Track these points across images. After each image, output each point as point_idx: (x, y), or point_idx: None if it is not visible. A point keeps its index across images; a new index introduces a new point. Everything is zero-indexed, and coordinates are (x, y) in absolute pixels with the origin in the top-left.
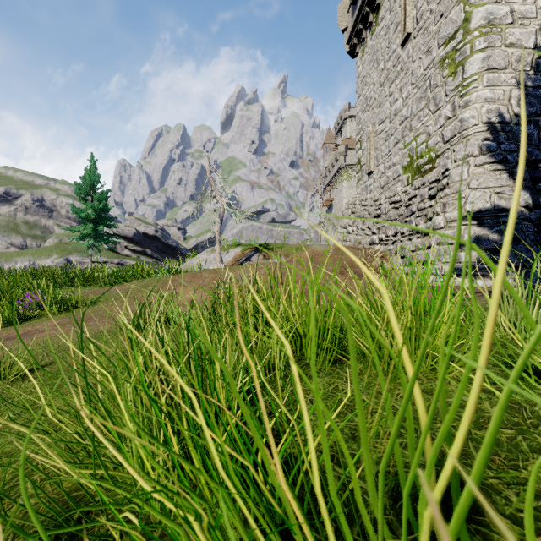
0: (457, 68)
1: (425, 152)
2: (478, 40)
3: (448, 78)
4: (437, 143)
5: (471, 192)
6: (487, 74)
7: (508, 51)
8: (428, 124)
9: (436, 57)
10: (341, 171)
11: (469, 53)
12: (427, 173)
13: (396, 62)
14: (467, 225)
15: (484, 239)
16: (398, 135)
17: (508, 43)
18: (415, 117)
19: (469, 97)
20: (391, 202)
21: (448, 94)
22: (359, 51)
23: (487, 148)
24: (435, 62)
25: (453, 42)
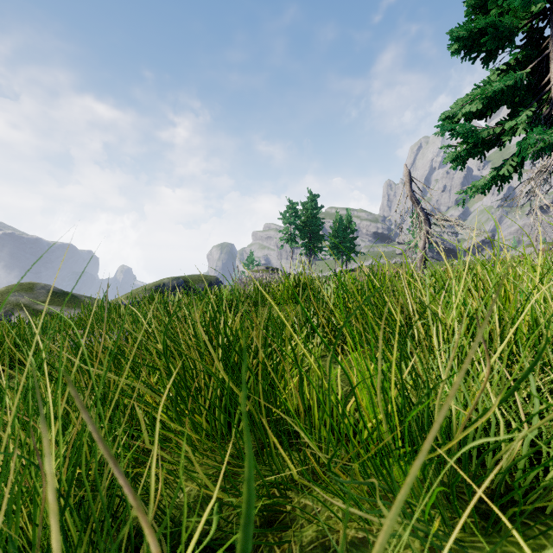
0: None
1: None
2: None
3: None
4: None
5: None
6: None
7: None
8: None
9: None
10: None
11: None
12: None
13: None
14: None
15: None
16: None
17: None
18: None
19: None
20: None
21: None
22: None
23: None
24: None
25: None
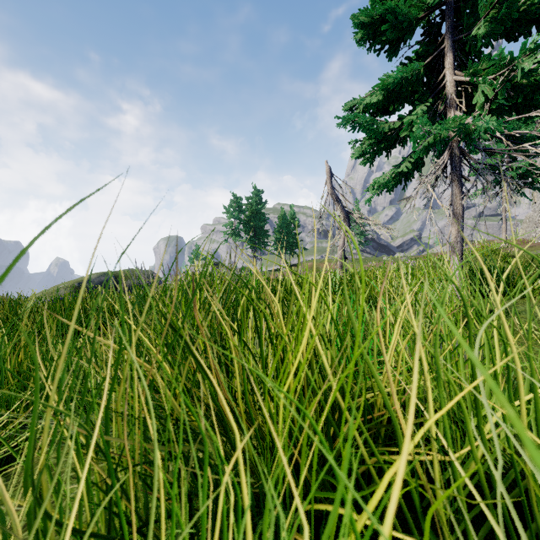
0: None
1: None
2: None
3: None
4: None
5: None
6: None
7: None
8: None
9: None
10: None
11: None
12: None
13: None
14: None
15: None
16: None
17: None
18: None
19: None
20: (537, 220)
21: None
22: None
23: None
24: None
25: None
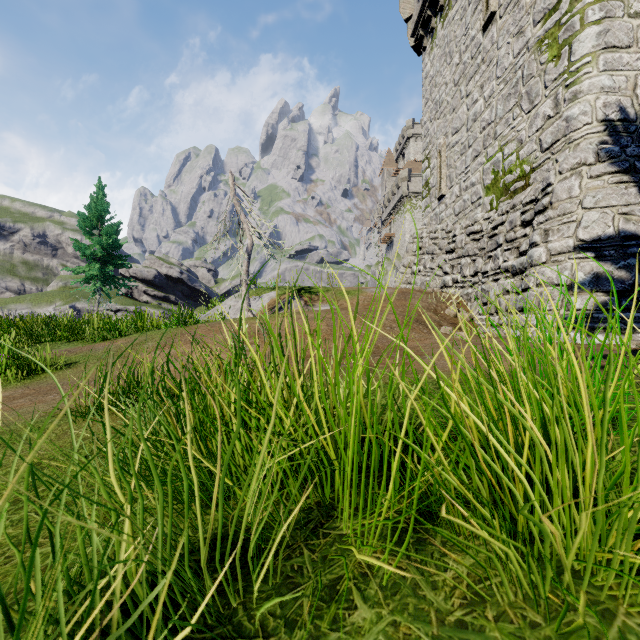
0: (562, 48)
1: (515, 165)
2: (591, 9)
3: (548, 64)
4: (532, 152)
5: (585, 213)
6: (604, 55)
7: (632, 24)
8: (519, 128)
9: (531, 38)
10: (403, 200)
11: (579, 27)
12: (518, 193)
13: (475, 52)
14: (580, 258)
15: (606, 278)
16: (478, 146)
17: (632, 12)
18: (501, 121)
19: (579, 87)
20: (469, 232)
21: (548, 85)
22: (427, 45)
23: (606, 153)
24: (530, 46)
25: (555, 15)
